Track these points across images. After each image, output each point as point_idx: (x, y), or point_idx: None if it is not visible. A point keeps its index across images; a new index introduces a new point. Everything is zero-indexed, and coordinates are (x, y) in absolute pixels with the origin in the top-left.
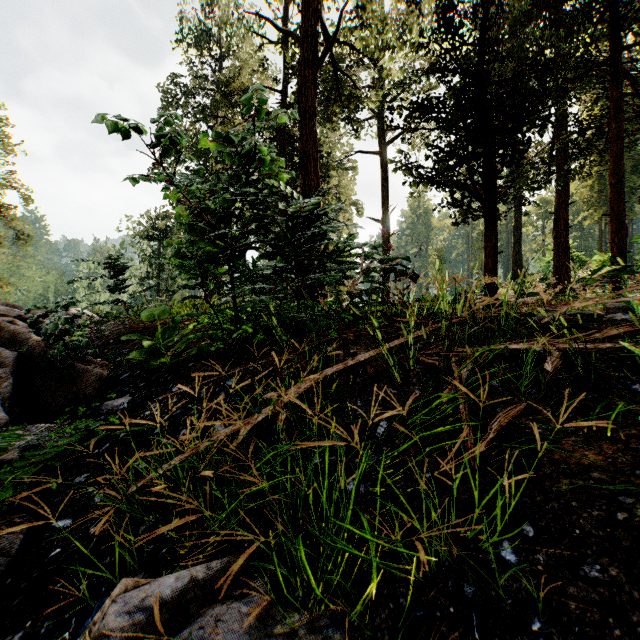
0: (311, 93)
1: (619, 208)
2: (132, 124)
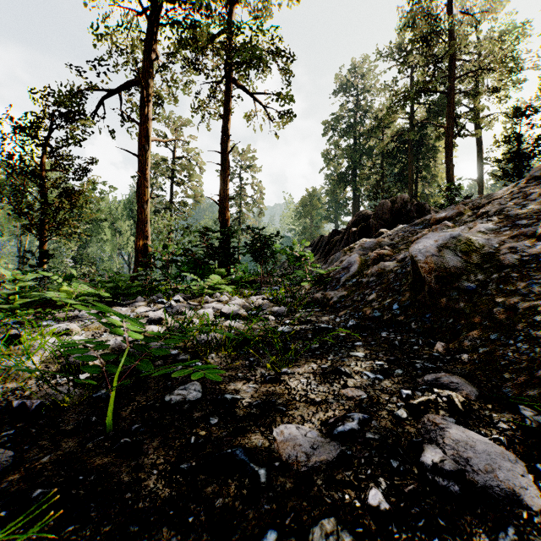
0: (451, 146)
1: None
2: (439, 185)
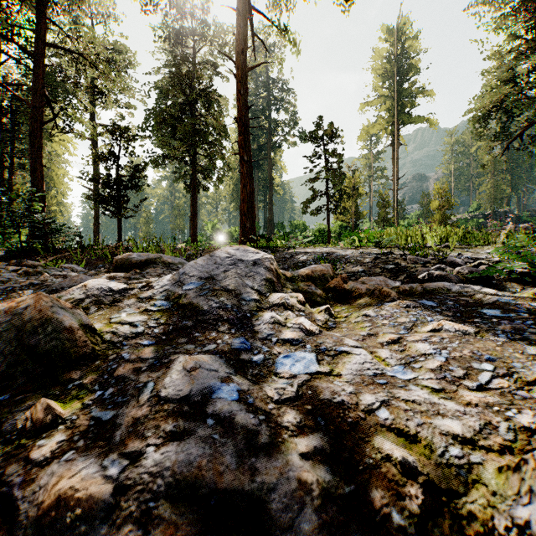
0: (39, 136)
1: (194, 215)
2: None
